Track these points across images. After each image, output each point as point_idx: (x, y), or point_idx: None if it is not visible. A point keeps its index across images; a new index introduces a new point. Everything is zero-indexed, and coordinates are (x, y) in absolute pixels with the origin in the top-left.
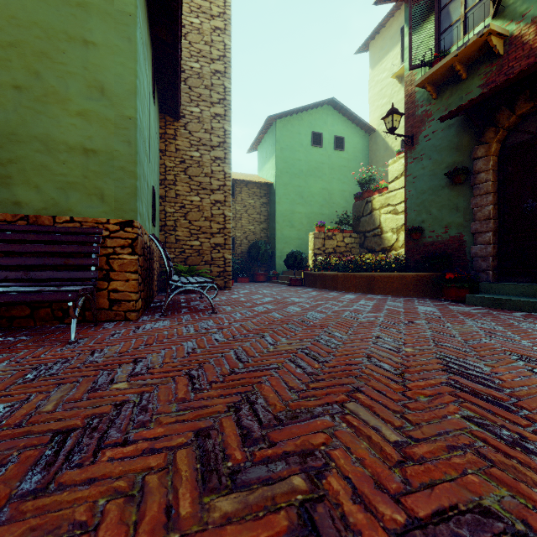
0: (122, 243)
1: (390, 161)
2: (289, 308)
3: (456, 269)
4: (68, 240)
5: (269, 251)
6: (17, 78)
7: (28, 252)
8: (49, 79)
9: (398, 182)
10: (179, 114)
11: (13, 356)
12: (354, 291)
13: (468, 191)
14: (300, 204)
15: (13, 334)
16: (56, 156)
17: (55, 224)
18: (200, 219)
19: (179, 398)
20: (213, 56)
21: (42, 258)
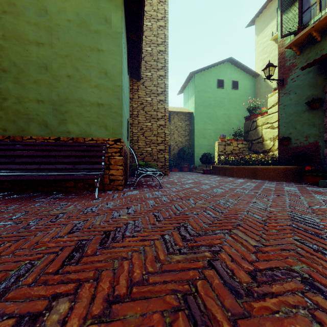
0: (115, 150)
1: (269, 95)
2: (203, 186)
3: (313, 164)
4: (91, 149)
5: (191, 153)
6: (68, 72)
7: (74, 156)
8: (82, 70)
9: (274, 108)
10: (140, 77)
11: (73, 203)
12: (244, 177)
13: (322, 113)
14: (210, 124)
15: (68, 194)
16: (85, 108)
17: (85, 141)
18: (151, 135)
19: (151, 223)
20: (158, 42)
21: (80, 158)
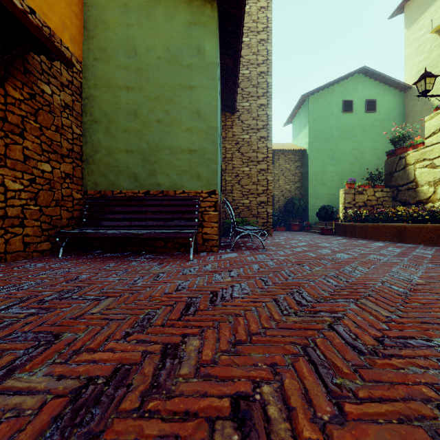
0: (209, 205)
1: (426, 118)
2: (321, 250)
3: None
4: (183, 204)
5: (303, 205)
6: (158, 116)
7: (166, 211)
8: (173, 113)
9: (435, 137)
10: (235, 110)
11: (168, 264)
12: (384, 240)
13: None
14: (331, 164)
15: (159, 255)
16: (176, 156)
17: (176, 195)
18: (249, 184)
19: (260, 287)
20: (259, 62)
21: (172, 214)
